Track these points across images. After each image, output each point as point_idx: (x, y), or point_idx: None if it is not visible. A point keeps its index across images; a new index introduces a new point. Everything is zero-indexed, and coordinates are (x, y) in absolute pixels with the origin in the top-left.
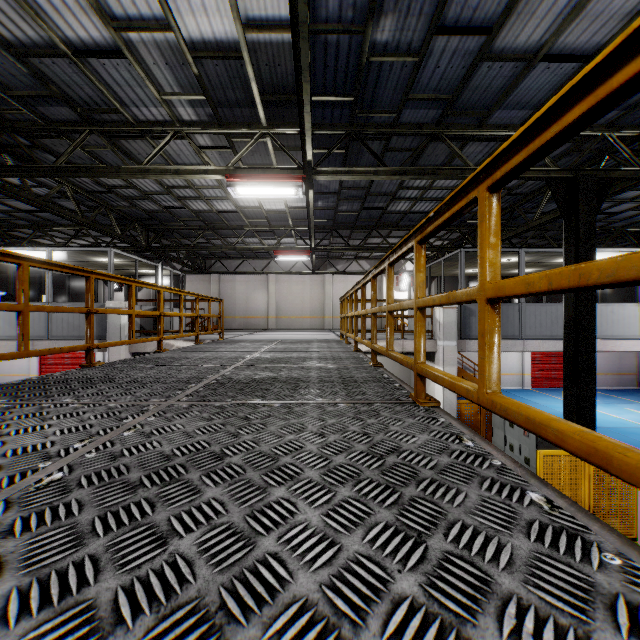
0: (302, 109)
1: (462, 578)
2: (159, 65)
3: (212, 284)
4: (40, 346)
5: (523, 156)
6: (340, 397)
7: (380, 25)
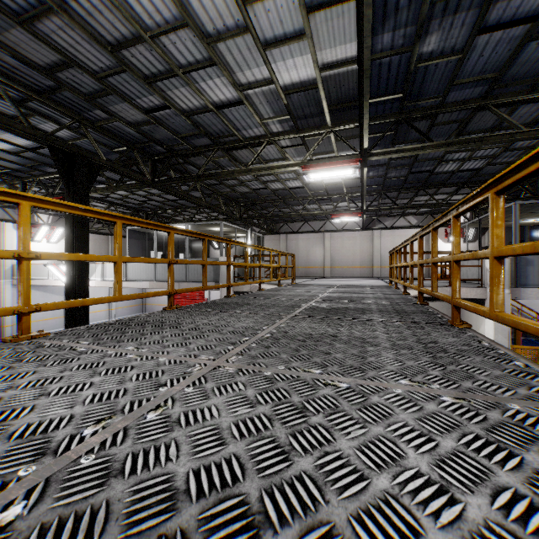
0: (362, 117)
1: (460, 375)
2: (262, 103)
3: (281, 242)
4: (182, 286)
5: (510, 181)
6: (395, 319)
7: (426, 41)
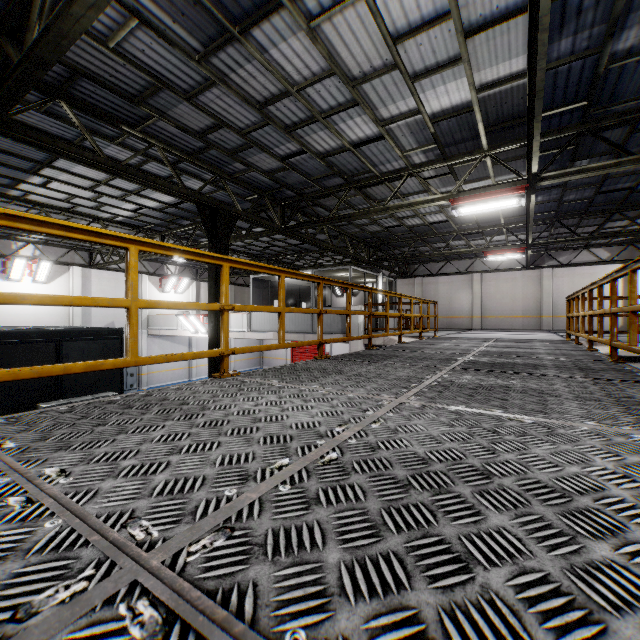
0: (531, 140)
1: None
2: (405, 135)
3: (416, 287)
4: (308, 338)
5: None
6: (578, 375)
7: (621, 38)
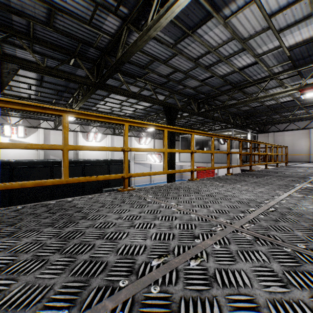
0: None
1: None
2: (270, 59)
3: (269, 138)
4: (208, 165)
5: None
6: None
7: None
